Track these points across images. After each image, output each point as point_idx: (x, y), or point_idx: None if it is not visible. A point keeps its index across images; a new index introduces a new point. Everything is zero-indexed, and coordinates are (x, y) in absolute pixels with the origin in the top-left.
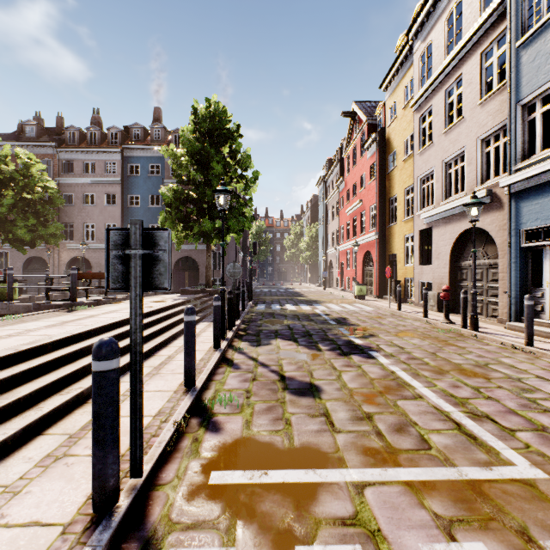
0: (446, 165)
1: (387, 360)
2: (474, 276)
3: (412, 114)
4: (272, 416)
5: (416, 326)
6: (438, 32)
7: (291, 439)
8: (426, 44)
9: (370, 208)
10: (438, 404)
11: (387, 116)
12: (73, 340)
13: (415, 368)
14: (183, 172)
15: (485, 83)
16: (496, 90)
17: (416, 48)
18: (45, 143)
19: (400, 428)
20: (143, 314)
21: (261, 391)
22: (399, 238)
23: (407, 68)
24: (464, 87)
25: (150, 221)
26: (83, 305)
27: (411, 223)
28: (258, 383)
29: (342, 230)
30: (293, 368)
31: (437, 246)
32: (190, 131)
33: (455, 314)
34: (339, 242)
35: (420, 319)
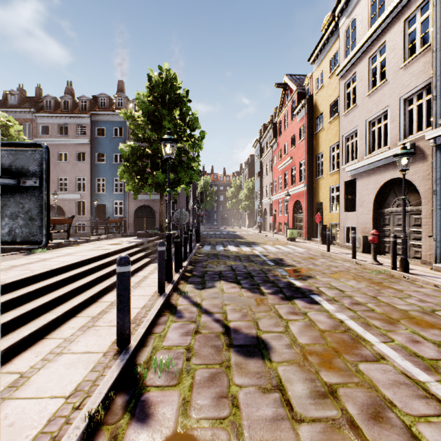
0: (369, 124)
1: (331, 306)
2: (404, 221)
3: (338, 82)
4: (216, 391)
5: (347, 266)
6: (362, 7)
7: (240, 436)
8: (351, 19)
9: (300, 164)
10: (407, 369)
11: (314, 85)
12: (4, 290)
13: (363, 316)
14: (140, 132)
15: (407, 48)
16: (419, 53)
17: (341, 24)
18: (25, 109)
19: (376, 413)
20: (94, 257)
21: (204, 349)
22: (325, 189)
23: (333, 42)
24: (387, 53)
25: (114, 175)
26: (43, 248)
27: (336, 175)
28: (200, 337)
29: (275, 183)
30: (237, 316)
31: (361, 195)
32: (145, 96)
33: (379, 255)
34: (272, 193)
35: (349, 260)
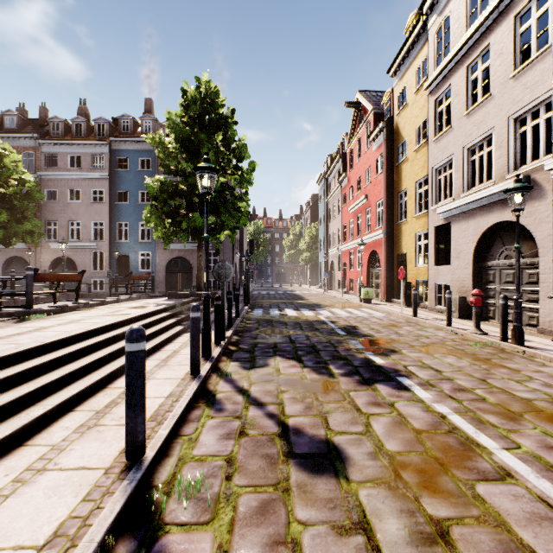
0: (468, 151)
1: (426, 393)
2: (518, 277)
3: (426, 98)
4: (268, 532)
5: (441, 337)
6: (459, 1)
7: None
8: (443, 17)
9: (377, 204)
10: (547, 493)
11: (395, 103)
12: None
13: (471, 408)
14: (172, 162)
15: (519, 52)
16: (535, 57)
17: (431, 23)
18: (26, 134)
19: None
20: (106, 326)
21: (251, 461)
22: (409, 236)
23: (420, 48)
24: (492, 59)
25: (140, 219)
26: (42, 313)
27: (424, 218)
28: (247, 442)
29: (345, 229)
30: (299, 408)
31: (457, 243)
32: (179, 116)
33: (481, 322)
34: (341, 242)
35: (443, 328)
